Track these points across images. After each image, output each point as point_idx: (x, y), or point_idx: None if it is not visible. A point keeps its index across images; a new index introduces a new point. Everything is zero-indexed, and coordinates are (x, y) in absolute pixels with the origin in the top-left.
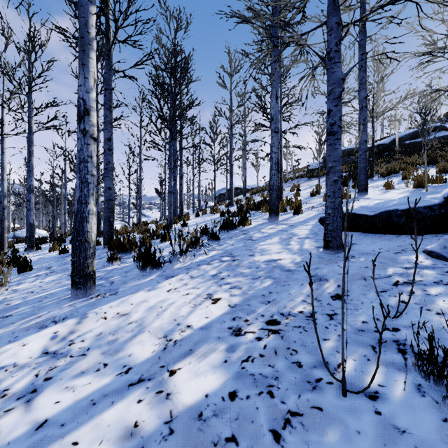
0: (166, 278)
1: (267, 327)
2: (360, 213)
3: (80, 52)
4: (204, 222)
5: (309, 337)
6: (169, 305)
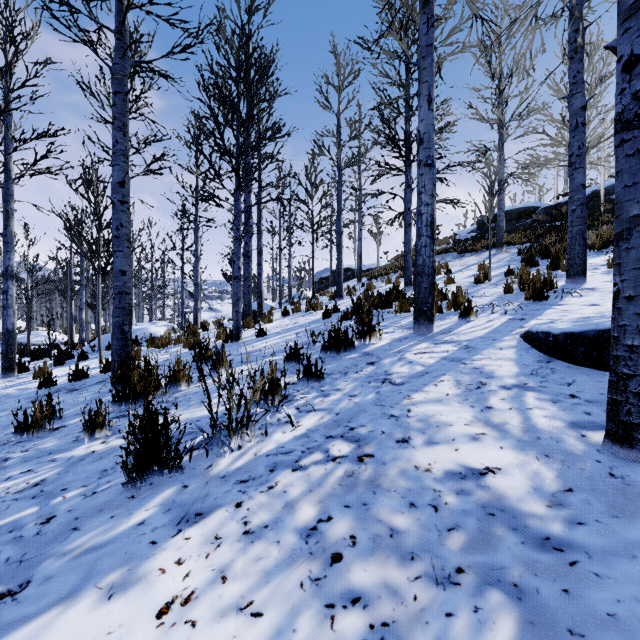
0: (179, 526)
1: None
2: None
3: None
4: (295, 328)
5: None
6: None
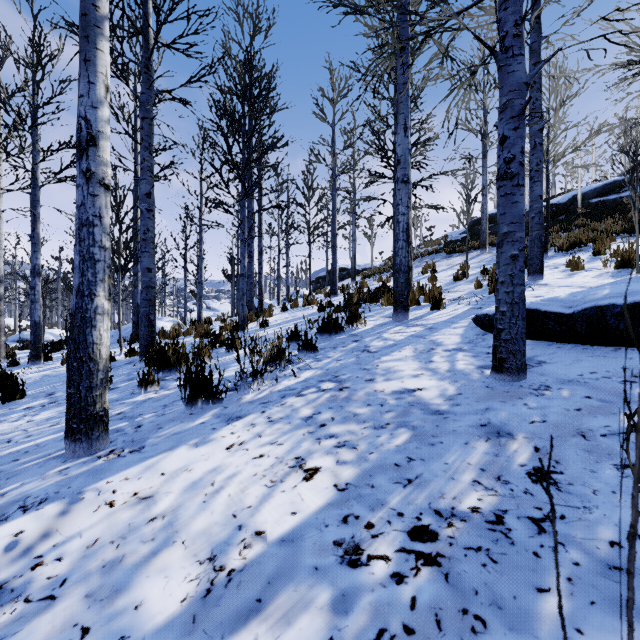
0: (228, 422)
1: (413, 547)
2: (547, 310)
3: (82, 39)
4: (294, 320)
5: (503, 579)
6: (227, 480)
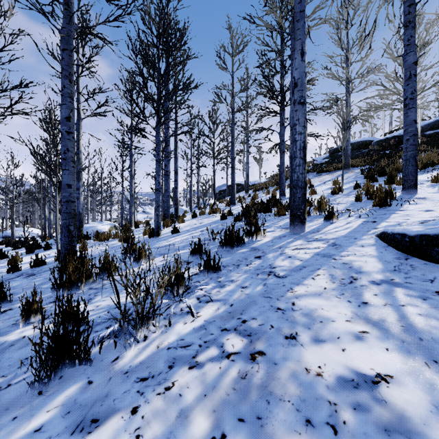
0: (72, 437)
1: None
2: None
3: None
4: (200, 227)
5: None
6: None
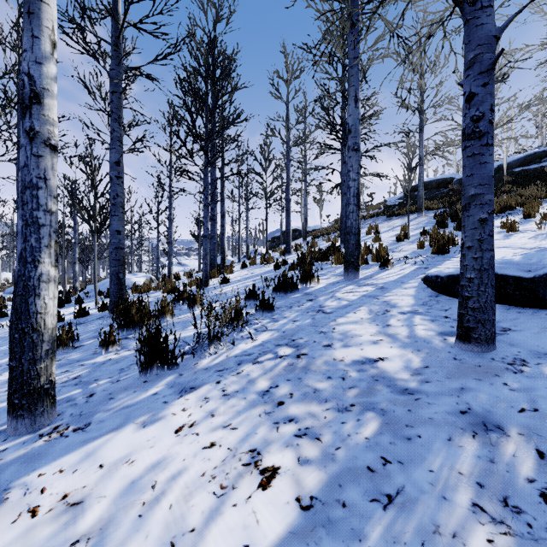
0: (181, 394)
1: None
2: (504, 274)
3: None
4: (252, 277)
5: None
6: (171, 481)
